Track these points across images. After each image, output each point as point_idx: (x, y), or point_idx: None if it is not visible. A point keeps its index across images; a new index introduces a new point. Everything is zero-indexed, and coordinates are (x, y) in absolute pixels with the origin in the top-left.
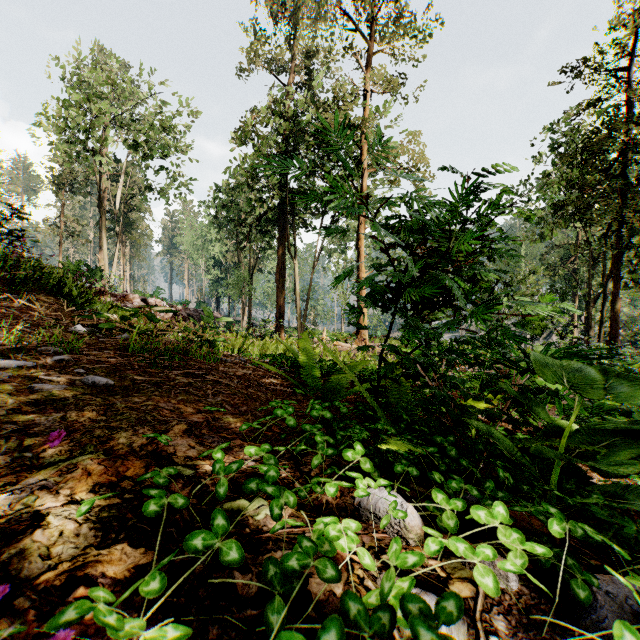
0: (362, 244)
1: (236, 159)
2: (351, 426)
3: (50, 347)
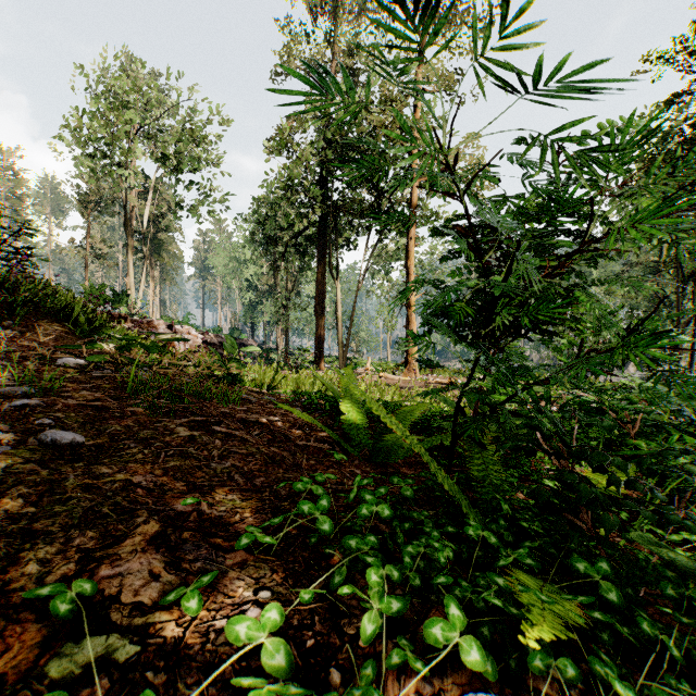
0: (411, 263)
1: (271, 170)
2: (416, 510)
3: (18, 387)
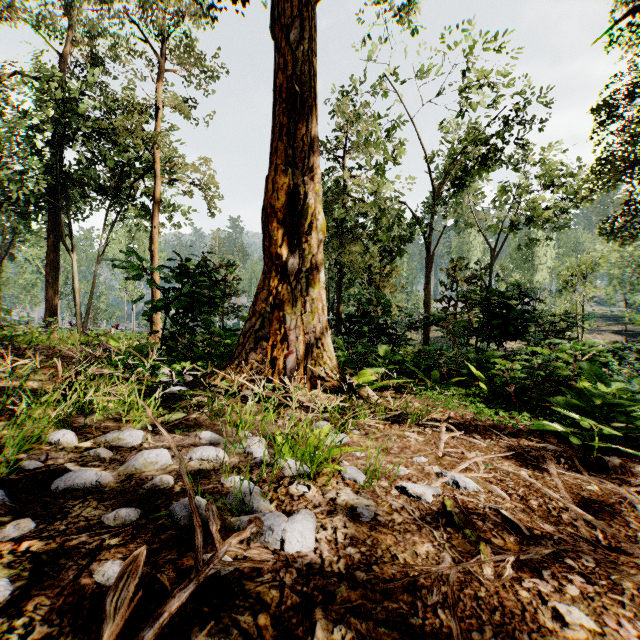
0: (156, 247)
1: None
2: None
3: None
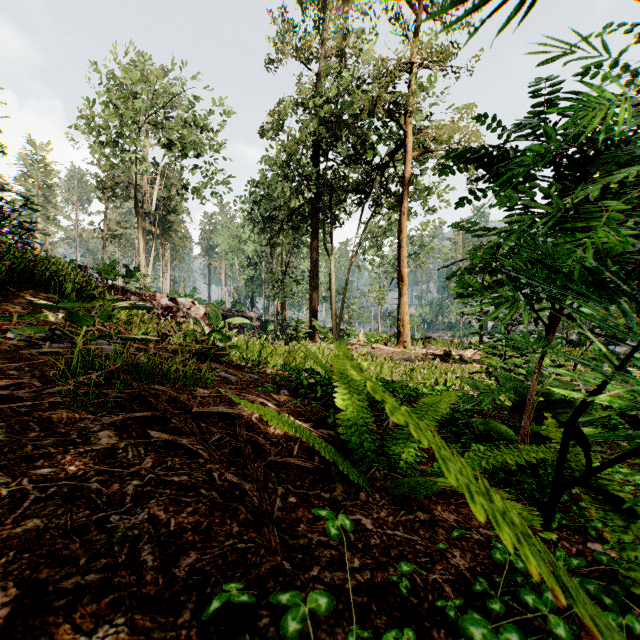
0: (404, 236)
1: (267, 150)
2: None
3: None
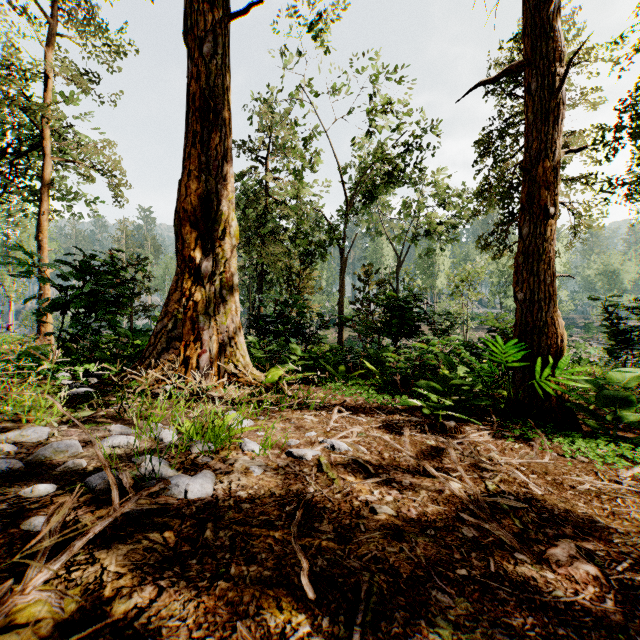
0: (46, 237)
1: None
2: None
3: None
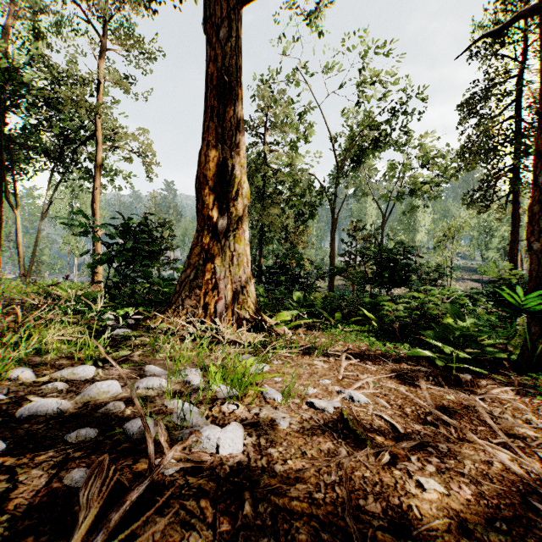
0: (98, 206)
1: None
2: None
3: None
